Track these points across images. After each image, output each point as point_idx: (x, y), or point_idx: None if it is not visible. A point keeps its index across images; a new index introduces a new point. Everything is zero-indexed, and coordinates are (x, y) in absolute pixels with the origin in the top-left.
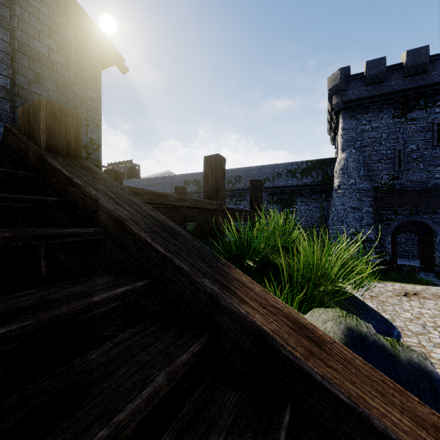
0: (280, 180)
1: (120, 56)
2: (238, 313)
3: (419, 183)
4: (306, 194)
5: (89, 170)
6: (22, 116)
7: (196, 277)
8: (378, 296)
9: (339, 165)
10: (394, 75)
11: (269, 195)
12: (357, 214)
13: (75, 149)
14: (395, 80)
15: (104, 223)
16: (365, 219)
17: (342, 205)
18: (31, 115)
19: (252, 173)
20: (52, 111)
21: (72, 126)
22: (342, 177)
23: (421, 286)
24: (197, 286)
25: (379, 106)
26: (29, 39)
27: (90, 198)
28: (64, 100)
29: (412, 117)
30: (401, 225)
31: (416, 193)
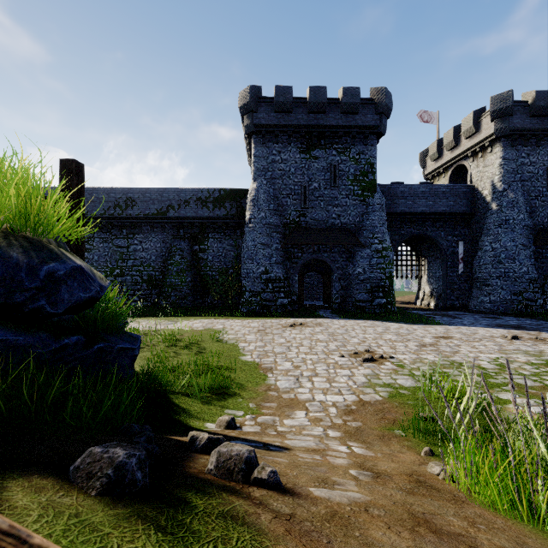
0: (188, 209)
1: None
2: None
3: (321, 221)
4: (220, 229)
5: None
6: None
7: None
8: (266, 329)
9: (250, 195)
10: (300, 108)
11: (175, 228)
12: (267, 251)
13: None
14: (301, 114)
15: None
16: (274, 257)
17: (252, 241)
18: None
19: (151, 197)
20: None
21: None
22: (253, 210)
23: (312, 318)
24: None
25: (288, 137)
26: None
27: None
28: None
29: (315, 155)
30: (308, 264)
31: (318, 231)
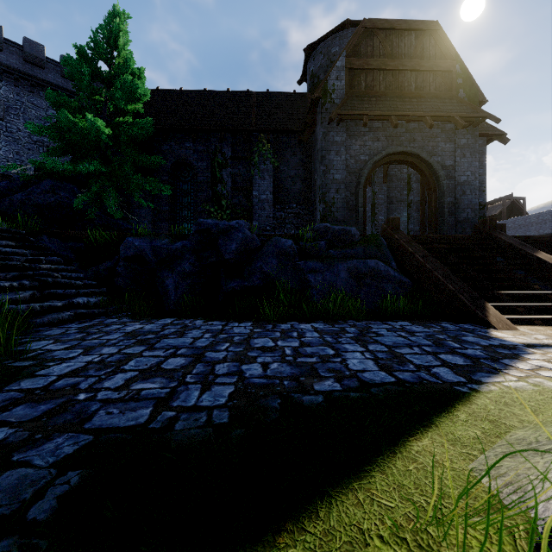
0: None
1: (502, 133)
2: (535, 255)
3: None
4: None
5: (500, 233)
6: (480, 222)
7: (527, 251)
8: None
9: None
10: None
11: None
12: None
13: (495, 228)
14: None
15: (507, 244)
16: None
17: None
18: (484, 222)
19: None
20: (490, 220)
21: (494, 222)
22: None
23: None
24: (527, 253)
25: None
26: (460, 178)
27: (503, 240)
28: (473, 196)
29: None
30: None
31: None
